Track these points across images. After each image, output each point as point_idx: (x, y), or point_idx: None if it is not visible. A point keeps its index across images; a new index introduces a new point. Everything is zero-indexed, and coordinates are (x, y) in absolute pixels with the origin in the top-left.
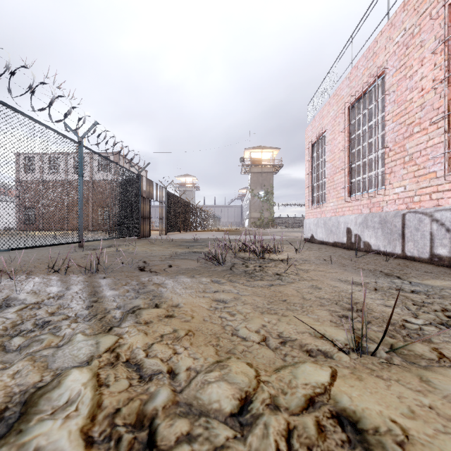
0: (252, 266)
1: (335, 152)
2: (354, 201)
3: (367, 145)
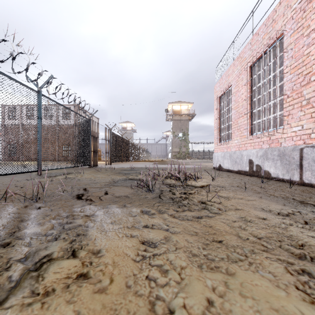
0: (178, 193)
1: (238, 101)
2: (255, 138)
3: (266, 94)
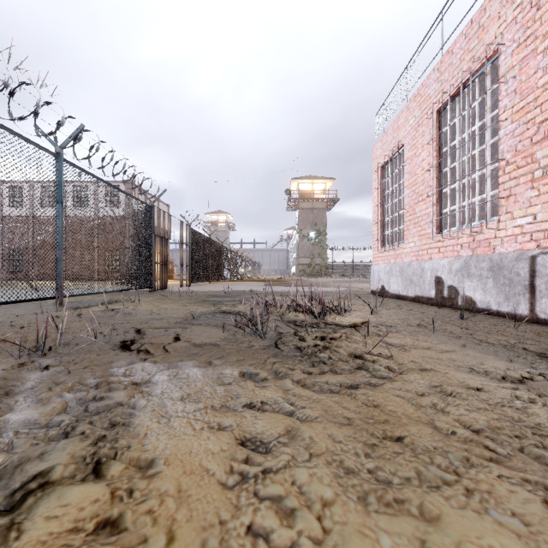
0: (310, 338)
1: (416, 174)
2: (446, 239)
3: (467, 160)
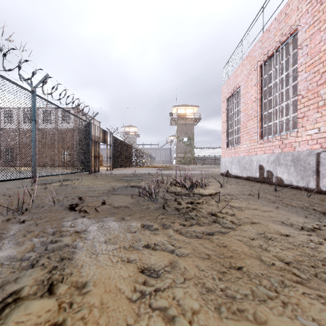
0: (184, 202)
1: (247, 103)
2: (266, 142)
3: (278, 95)
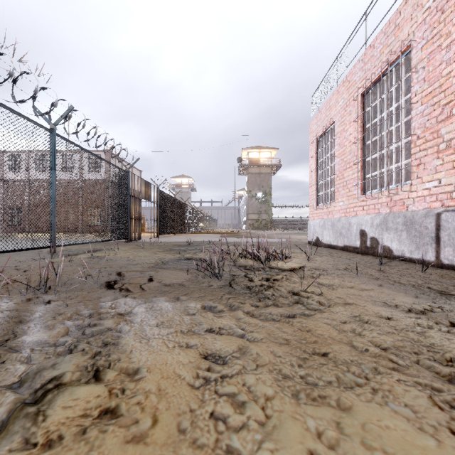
0: (258, 279)
1: (345, 145)
2: (369, 199)
3: (386, 135)
